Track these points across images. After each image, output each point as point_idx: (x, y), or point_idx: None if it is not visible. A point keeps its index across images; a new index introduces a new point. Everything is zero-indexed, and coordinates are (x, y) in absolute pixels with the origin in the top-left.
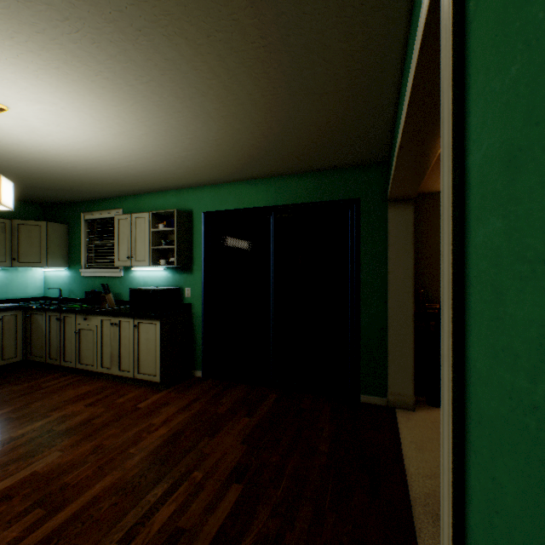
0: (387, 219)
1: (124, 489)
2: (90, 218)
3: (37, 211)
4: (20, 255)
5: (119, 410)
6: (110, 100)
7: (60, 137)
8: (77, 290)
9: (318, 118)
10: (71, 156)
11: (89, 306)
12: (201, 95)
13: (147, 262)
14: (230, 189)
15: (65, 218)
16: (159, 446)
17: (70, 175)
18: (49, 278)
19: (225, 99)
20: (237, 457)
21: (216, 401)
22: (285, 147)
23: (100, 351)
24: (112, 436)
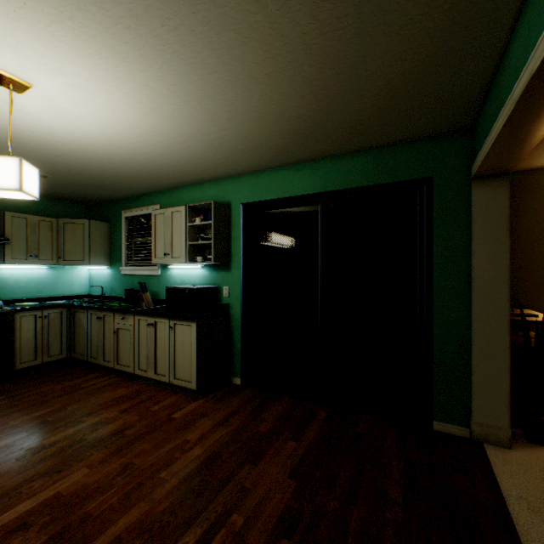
0: (471, 201)
1: (150, 530)
2: (130, 215)
3: (82, 210)
4: (65, 254)
5: (153, 420)
6: (135, 63)
7: (89, 121)
8: (118, 288)
9: (390, 66)
10: (105, 144)
11: (128, 304)
12: (241, 43)
13: (184, 259)
14: (271, 176)
15: (107, 216)
16: (193, 472)
17: (107, 169)
18: (93, 276)
19: (271, 45)
20: (284, 498)
21: (257, 416)
22: (341, 116)
23: (137, 352)
24: (143, 453)
